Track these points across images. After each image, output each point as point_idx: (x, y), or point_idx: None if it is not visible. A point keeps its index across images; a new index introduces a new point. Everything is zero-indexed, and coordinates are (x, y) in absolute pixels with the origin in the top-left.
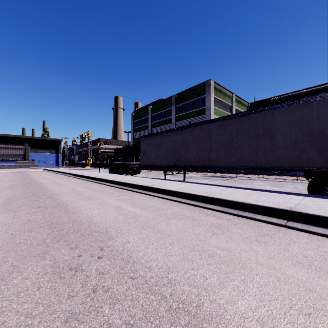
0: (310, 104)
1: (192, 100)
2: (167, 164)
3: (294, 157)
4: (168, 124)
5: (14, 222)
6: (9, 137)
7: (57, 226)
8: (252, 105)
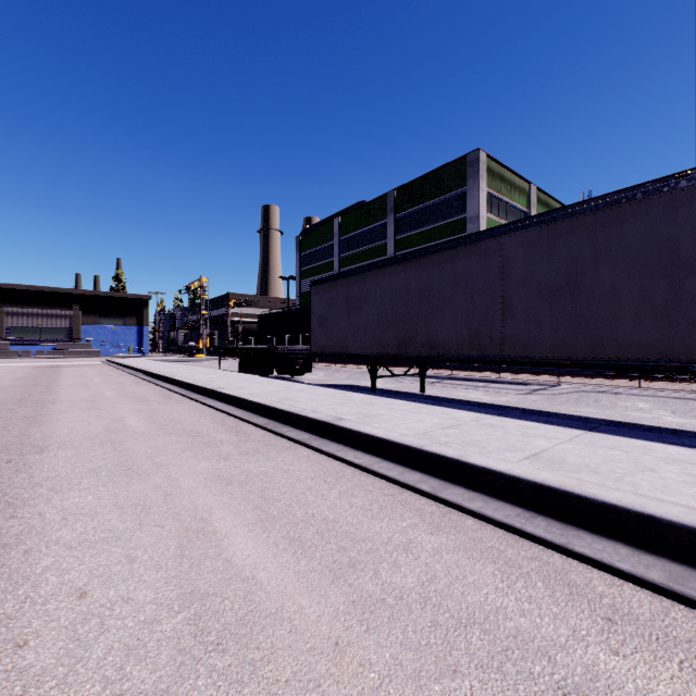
0: None
1: (435, 201)
2: (379, 350)
3: None
4: (378, 258)
5: None
6: (42, 292)
7: None
8: None
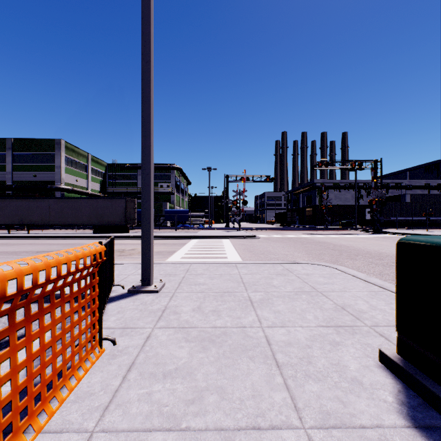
0: (94, 200)
1: (39, 153)
2: (12, 223)
3: (89, 220)
4: None
5: None
6: None
7: None
8: (111, 166)
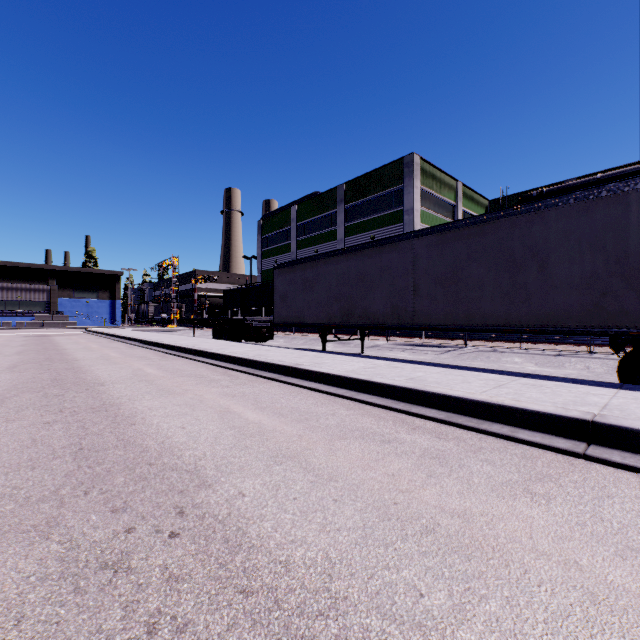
0: (624, 198)
1: (378, 195)
2: (327, 320)
3: (590, 307)
4: (330, 241)
5: (0, 445)
6: (20, 268)
7: (90, 456)
8: (496, 204)
